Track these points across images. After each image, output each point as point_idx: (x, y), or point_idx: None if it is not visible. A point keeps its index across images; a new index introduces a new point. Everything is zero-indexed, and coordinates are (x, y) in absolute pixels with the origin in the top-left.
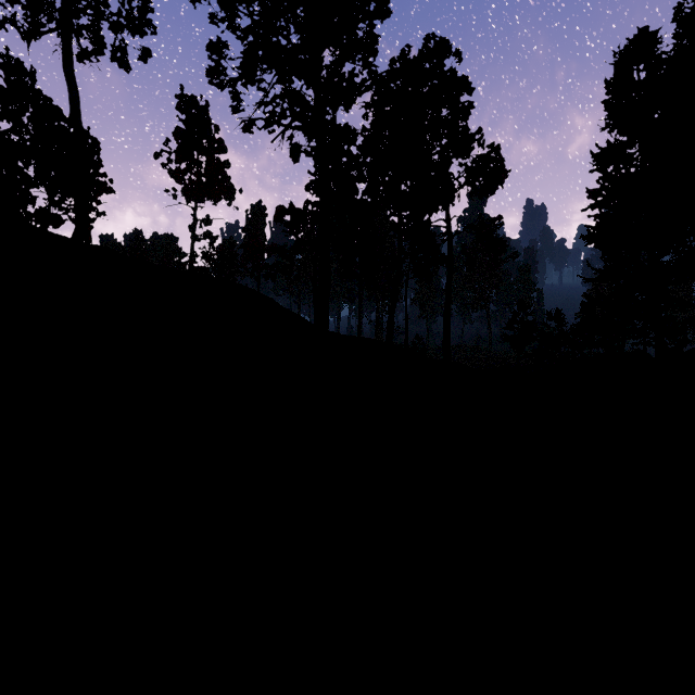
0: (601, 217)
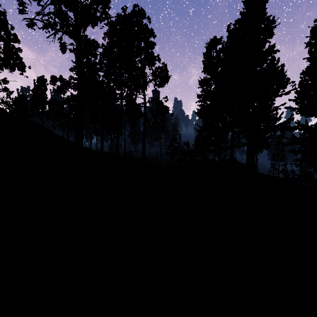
0: (201, 106)
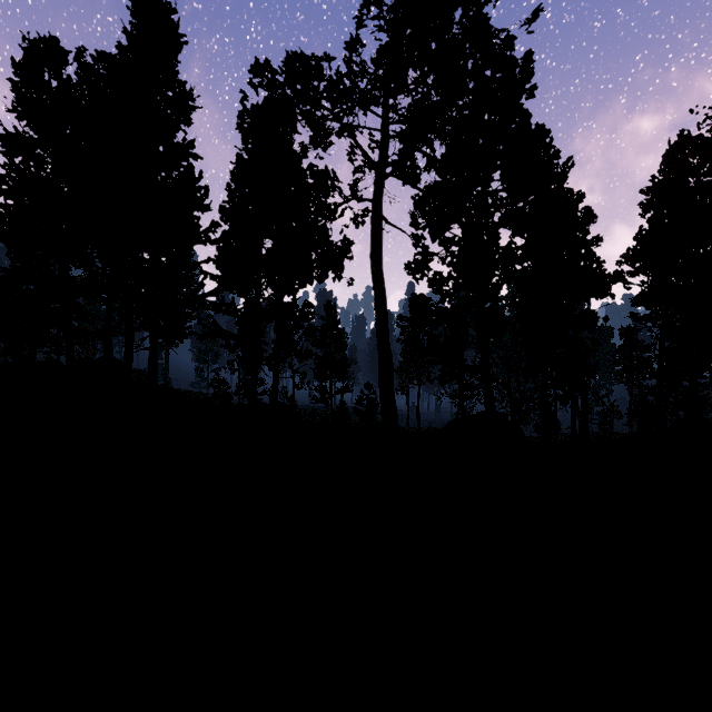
0: (7, 209)
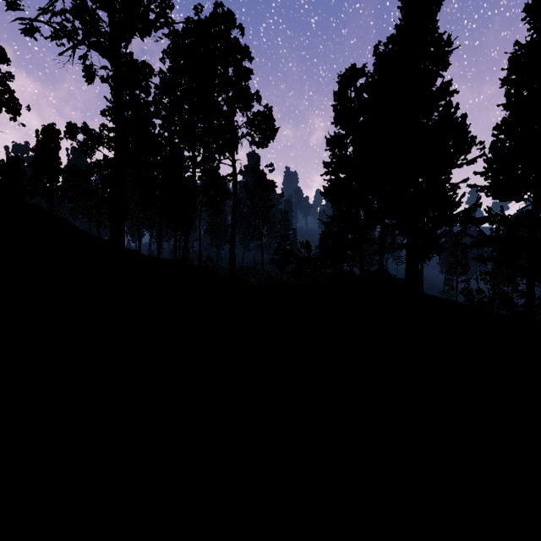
0: (331, 181)
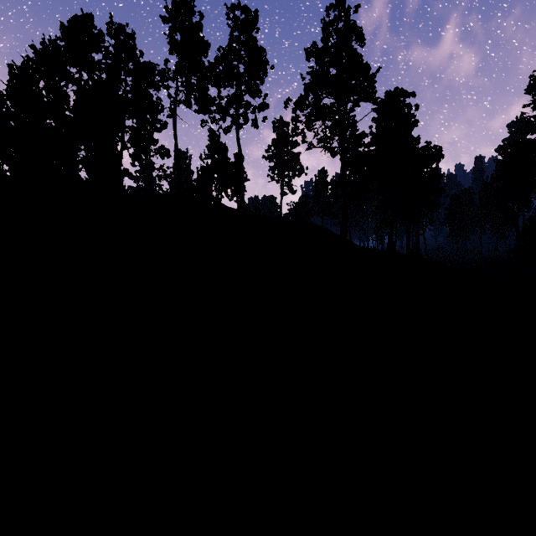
0: None
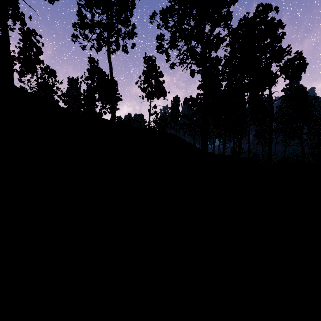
0: None
